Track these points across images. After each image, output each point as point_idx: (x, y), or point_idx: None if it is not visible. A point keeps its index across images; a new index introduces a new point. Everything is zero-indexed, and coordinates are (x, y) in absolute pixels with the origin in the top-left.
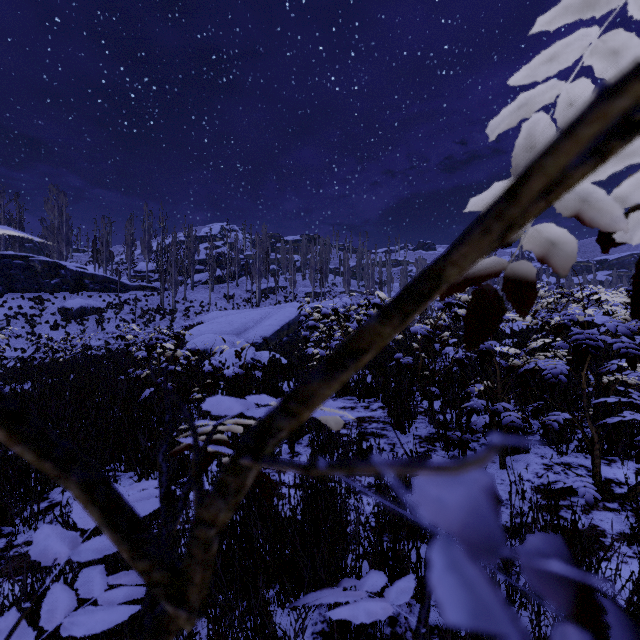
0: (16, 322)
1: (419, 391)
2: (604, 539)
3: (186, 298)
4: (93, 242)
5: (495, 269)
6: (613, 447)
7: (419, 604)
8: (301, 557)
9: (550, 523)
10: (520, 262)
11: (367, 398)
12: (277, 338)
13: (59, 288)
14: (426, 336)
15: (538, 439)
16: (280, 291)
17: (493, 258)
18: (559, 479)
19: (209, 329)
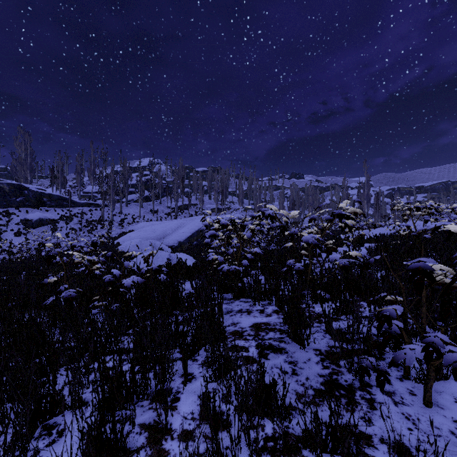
0: None
1: (310, 296)
2: None
3: (121, 212)
4: (51, 170)
5: None
6: None
7: None
8: None
9: None
10: None
11: (261, 300)
12: (188, 242)
13: (23, 204)
14: (317, 245)
15: None
16: (192, 207)
17: None
18: None
19: (137, 235)
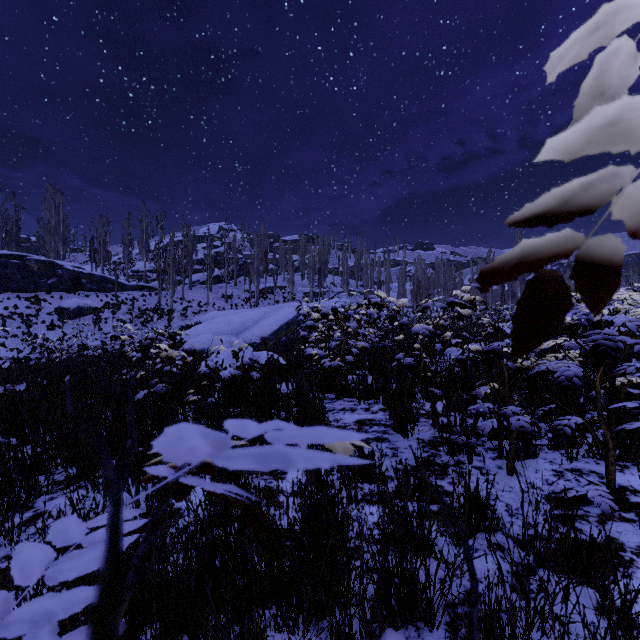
0: (12, 322)
1: (421, 393)
2: (623, 553)
3: (184, 298)
4: (90, 242)
5: (564, 248)
6: (625, 452)
7: (428, 627)
8: (300, 577)
9: (567, 537)
10: (603, 237)
11: (367, 400)
12: (275, 338)
13: (56, 288)
14: (428, 336)
15: (546, 443)
16: (279, 291)
17: (565, 232)
18: (570, 486)
19: (207, 329)
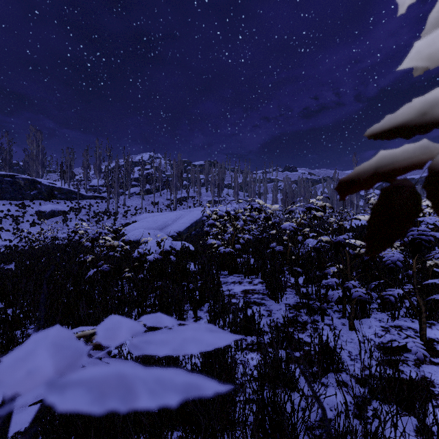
0: (6, 221)
1: (288, 271)
2: (433, 388)
3: (125, 204)
4: (60, 165)
5: (419, 159)
6: (432, 314)
7: None
8: (199, 409)
9: (393, 377)
10: None
11: (250, 275)
12: (188, 232)
13: (36, 197)
14: (293, 231)
15: (376, 307)
16: (190, 199)
17: (421, 143)
18: (394, 338)
19: (141, 226)
